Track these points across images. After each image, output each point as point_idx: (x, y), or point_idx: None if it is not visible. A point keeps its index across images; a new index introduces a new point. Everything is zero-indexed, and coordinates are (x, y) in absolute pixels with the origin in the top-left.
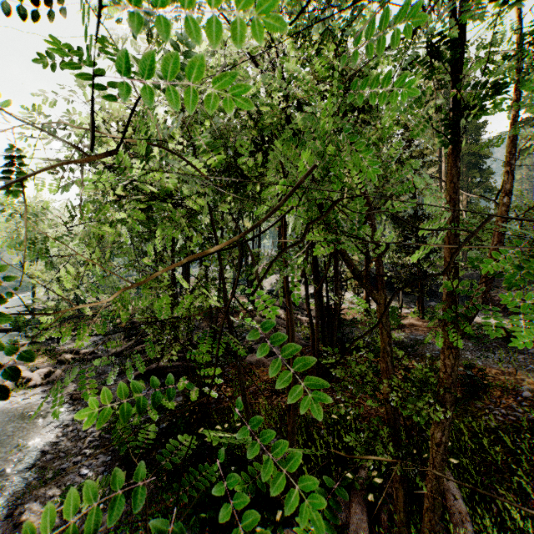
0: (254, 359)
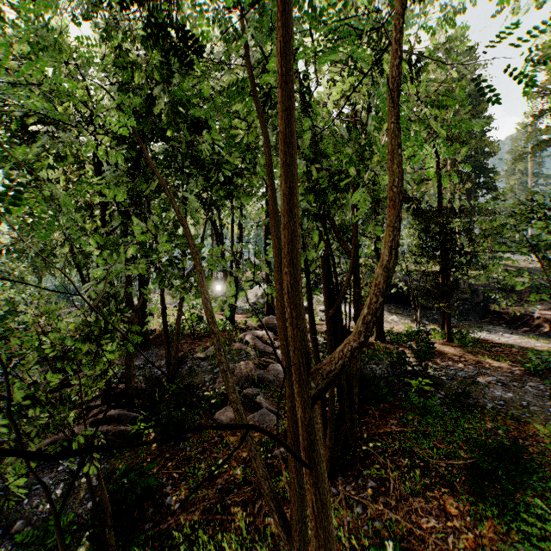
0: (227, 416)
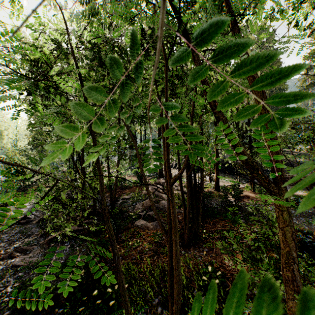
0: (140, 223)
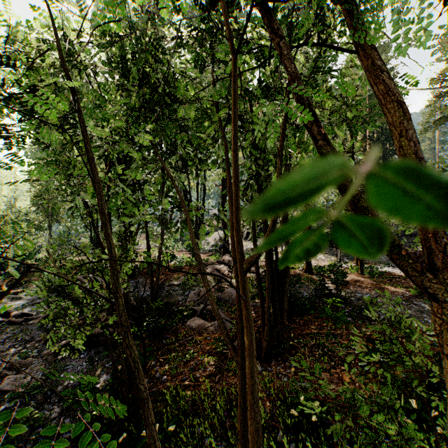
0: (196, 323)
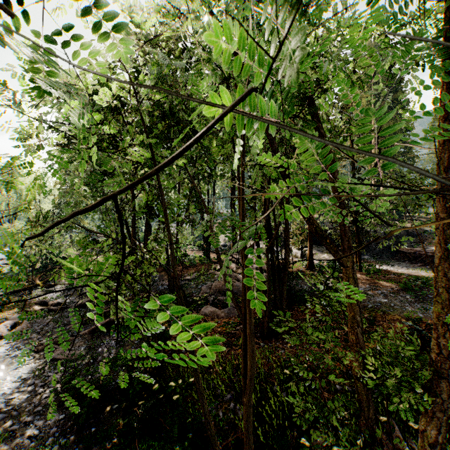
0: (208, 310)
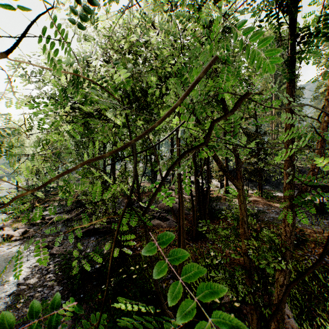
0: (155, 222)
